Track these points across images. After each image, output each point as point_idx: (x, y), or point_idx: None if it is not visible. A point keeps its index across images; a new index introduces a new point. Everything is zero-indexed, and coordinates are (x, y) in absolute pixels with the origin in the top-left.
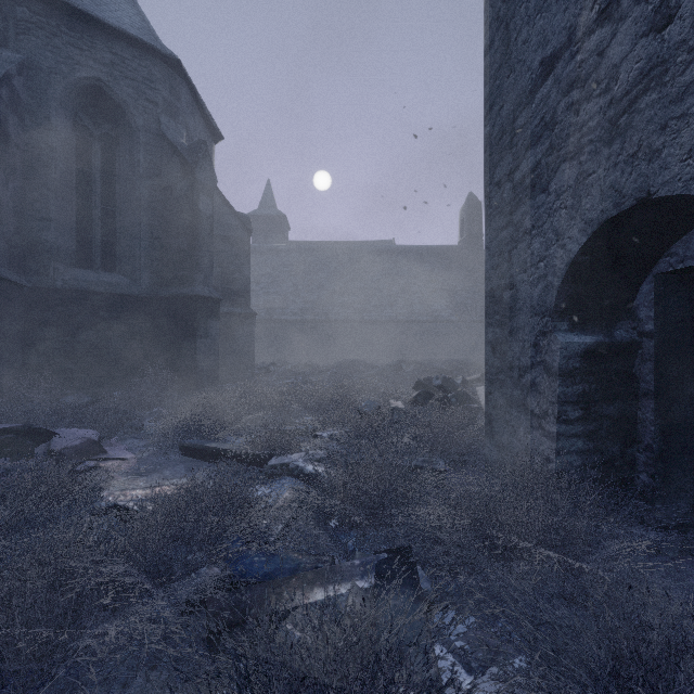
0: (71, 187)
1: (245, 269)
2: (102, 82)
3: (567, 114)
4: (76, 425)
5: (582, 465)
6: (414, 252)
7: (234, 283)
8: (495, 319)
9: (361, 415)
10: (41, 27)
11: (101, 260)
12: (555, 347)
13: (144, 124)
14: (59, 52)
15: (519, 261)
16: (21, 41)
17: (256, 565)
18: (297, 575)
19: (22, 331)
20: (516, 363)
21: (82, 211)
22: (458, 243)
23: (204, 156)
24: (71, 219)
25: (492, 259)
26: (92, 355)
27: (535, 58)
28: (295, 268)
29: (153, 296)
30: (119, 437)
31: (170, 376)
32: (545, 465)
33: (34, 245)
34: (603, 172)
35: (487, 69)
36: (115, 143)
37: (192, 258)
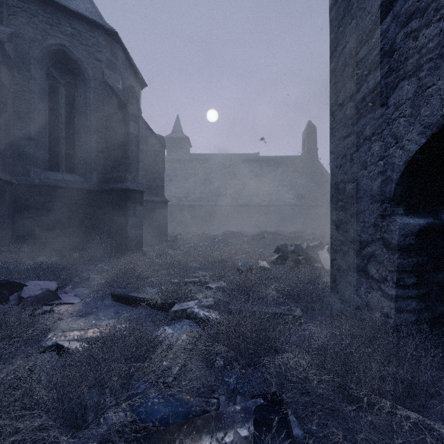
0: (45, 117)
1: (161, 171)
2: (65, 47)
3: (406, 41)
4: (42, 278)
5: (416, 321)
6: (272, 160)
7: (154, 181)
8: (338, 205)
9: (238, 272)
10: (25, 10)
11: (65, 166)
12: (394, 227)
13: (93, 75)
14: (36, 27)
15: (360, 161)
16: (11, 20)
17: (155, 407)
18: (188, 421)
19: (11, 213)
20: (357, 239)
21: (53, 133)
22: (301, 154)
23: (133, 96)
24: (45, 138)
25: (336, 161)
26: (58, 229)
27: (374, 3)
28: (194, 171)
29: (99, 189)
30: (72, 286)
31: (110, 243)
32: (385, 320)
33: (20, 156)
34: (443, 83)
35: (332, 21)
36: (74, 88)
37: (125, 164)
